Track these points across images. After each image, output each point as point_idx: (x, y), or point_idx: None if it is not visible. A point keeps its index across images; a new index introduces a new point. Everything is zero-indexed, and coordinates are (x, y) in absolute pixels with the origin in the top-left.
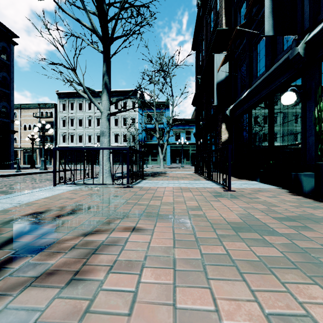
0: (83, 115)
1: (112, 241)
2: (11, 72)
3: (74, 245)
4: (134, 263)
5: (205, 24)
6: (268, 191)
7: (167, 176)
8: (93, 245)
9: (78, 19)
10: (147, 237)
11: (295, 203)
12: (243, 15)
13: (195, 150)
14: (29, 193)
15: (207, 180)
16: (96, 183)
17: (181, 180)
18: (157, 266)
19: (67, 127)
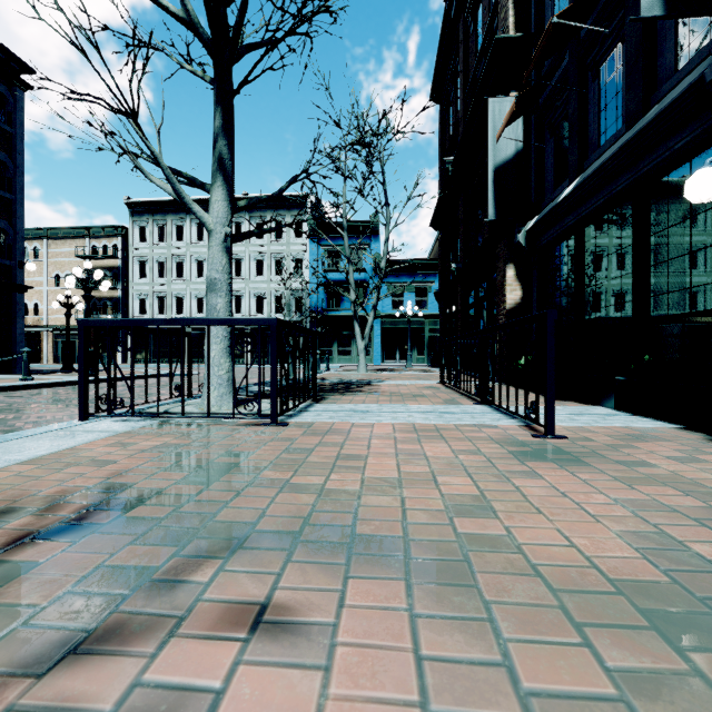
0: (184, 252)
1: (149, 707)
2: (17, 151)
3: None
4: None
5: (462, 38)
6: (655, 436)
7: (376, 392)
8: None
9: None
10: (305, 677)
11: None
12: (561, 1)
13: (438, 331)
14: None
15: (477, 403)
16: (195, 412)
17: (412, 404)
18: None
19: (150, 280)
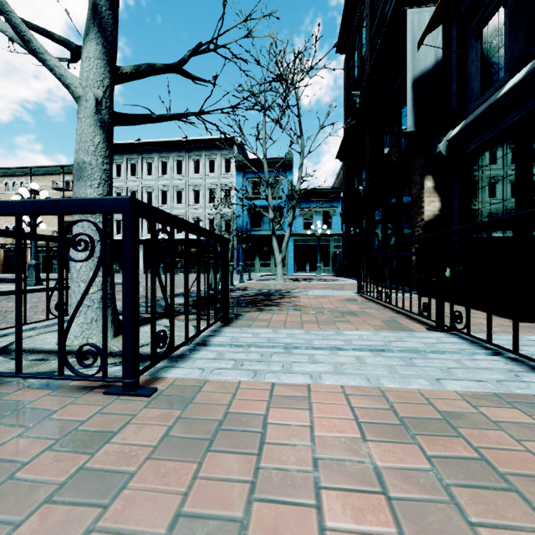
0: (137, 184)
1: None
2: None
3: None
4: None
5: None
6: None
7: (297, 306)
8: None
9: None
10: None
11: None
12: None
13: (341, 247)
14: None
15: (432, 329)
16: (45, 348)
17: (348, 331)
18: None
19: None
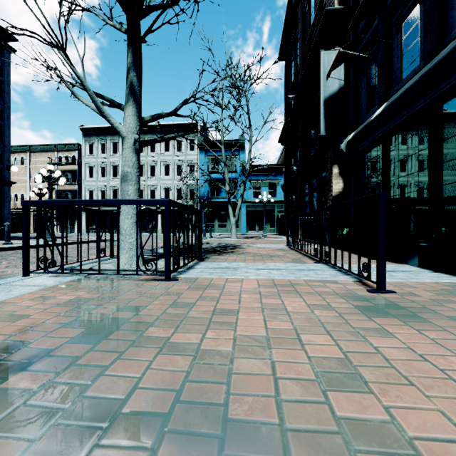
0: (118, 160)
1: None
2: (5, 93)
3: None
4: None
5: (300, 15)
6: None
7: (244, 253)
8: None
9: None
10: None
11: None
12: None
13: (283, 211)
14: None
15: (316, 262)
16: (112, 269)
17: (269, 263)
18: None
19: (96, 179)
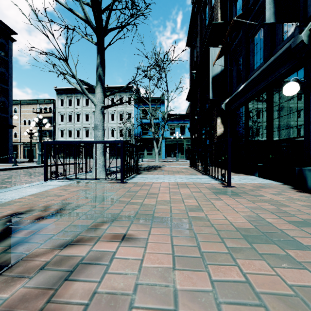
0: (80, 110)
1: (95, 256)
2: (9, 68)
3: (46, 262)
4: (120, 295)
5: (199, 20)
6: (270, 186)
7: (163, 170)
8: (70, 262)
9: (71, 9)
10: (139, 250)
11: (305, 202)
12: (239, 8)
13: (189, 144)
14: (16, 189)
15: (203, 174)
16: (89, 178)
17: (177, 175)
18: (152, 302)
19: (65, 122)
